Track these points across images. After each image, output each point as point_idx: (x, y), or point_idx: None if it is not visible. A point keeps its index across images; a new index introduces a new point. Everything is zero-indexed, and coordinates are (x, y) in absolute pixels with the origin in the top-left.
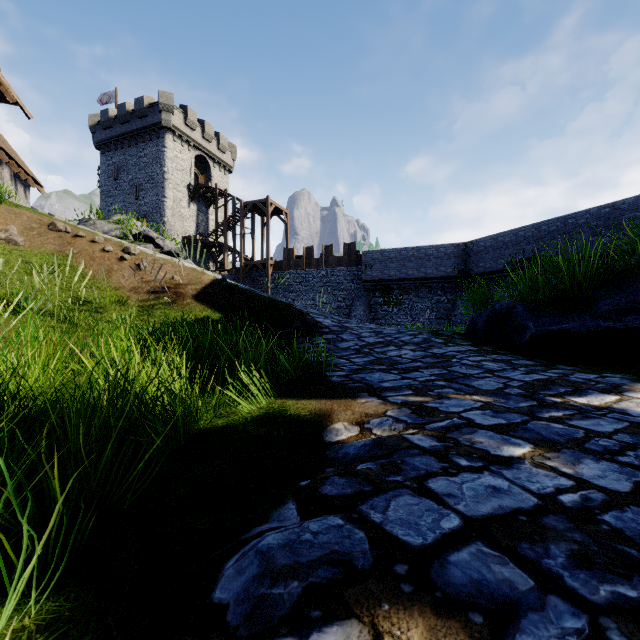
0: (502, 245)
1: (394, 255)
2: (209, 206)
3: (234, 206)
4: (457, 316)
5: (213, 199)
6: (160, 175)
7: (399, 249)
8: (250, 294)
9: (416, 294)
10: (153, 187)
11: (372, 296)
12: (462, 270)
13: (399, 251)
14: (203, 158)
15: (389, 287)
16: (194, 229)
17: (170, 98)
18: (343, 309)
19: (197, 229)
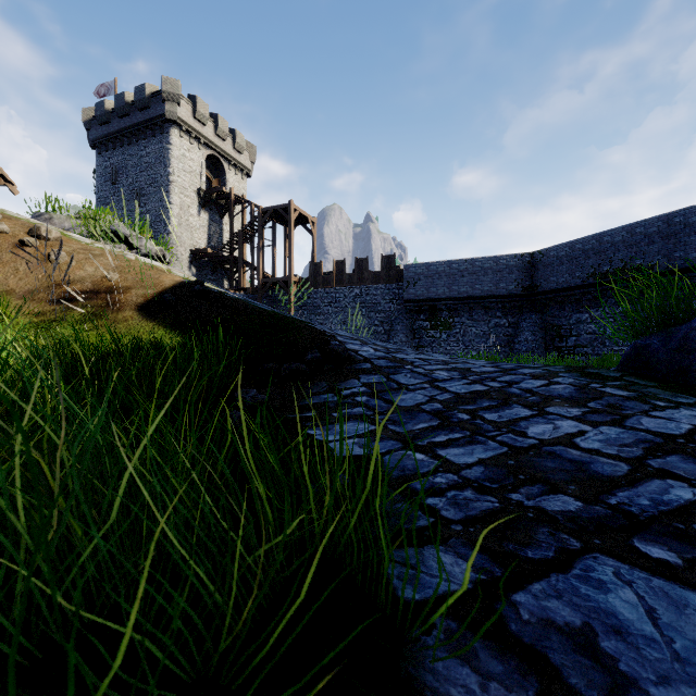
0: (581, 254)
1: (443, 269)
2: (223, 215)
3: (252, 214)
4: (522, 343)
5: (228, 207)
6: (164, 177)
7: (449, 262)
8: (238, 304)
9: (470, 316)
10: (156, 191)
11: (416, 319)
12: (527, 286)
13: (449, 264)
14: (216, 159)
15: (436, 308)
16: (205, 241)
17: (175, 85)
18: (380, 335)
19: (209, 241)
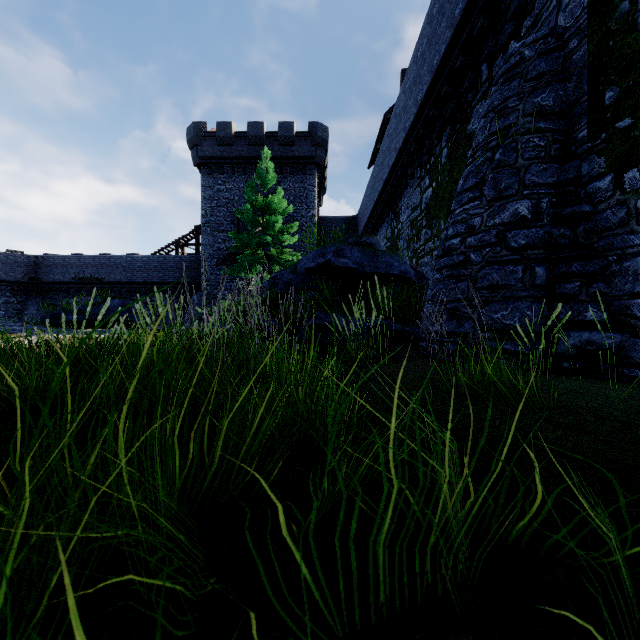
0: (69, 265)
1: None
2: None
3: None
4: (28, 315)
5: None
6: None
7: None
8: None
9: None
10: None
11: None
12: (33, 278)
13: None
14: None
15: None
16: None
17: None
18: None
19: None
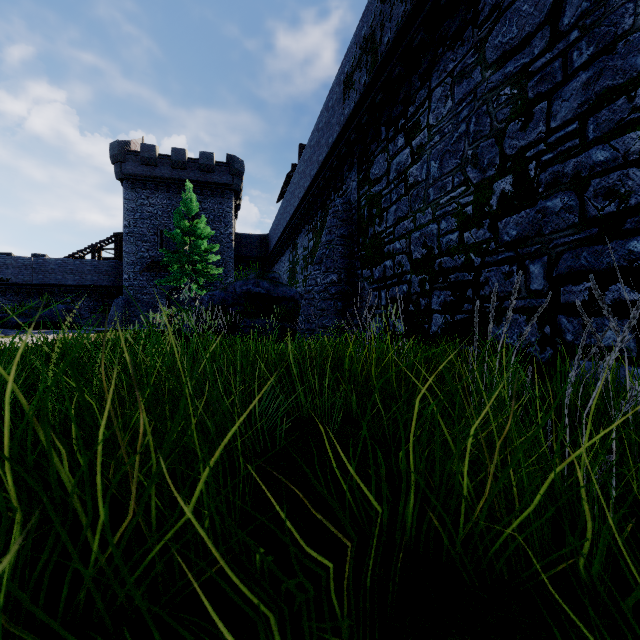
0: None
1: None
2: None
3: None
4: None
5: None
6: None
7: None
8: None
9: None
10: None
11: None
12: None
13: None
14: None
15: None
16: None
17: None
18: None
19: None
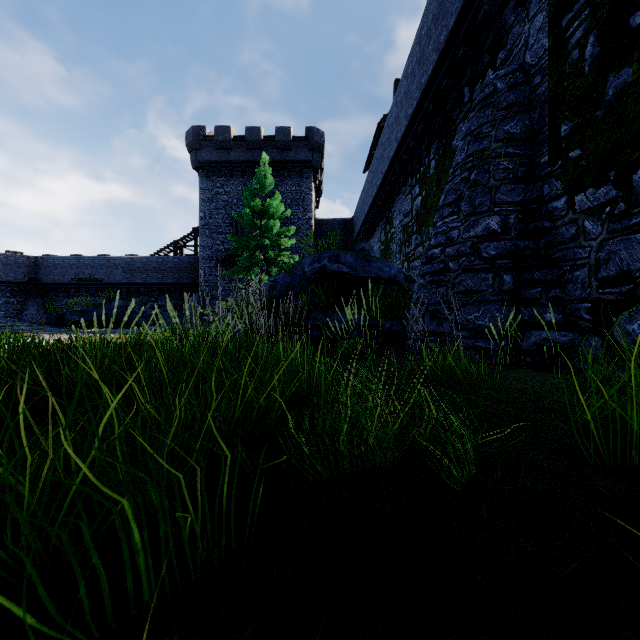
0: (68, 266)
1: None
2: None
3: None
4: (28, 315)
5: None
6: None
7: None
8: None
9: None
10: None
11: None
12: (33, 278)
13: None
14: None
15: None
16: None
17: None
18: None
19: None
